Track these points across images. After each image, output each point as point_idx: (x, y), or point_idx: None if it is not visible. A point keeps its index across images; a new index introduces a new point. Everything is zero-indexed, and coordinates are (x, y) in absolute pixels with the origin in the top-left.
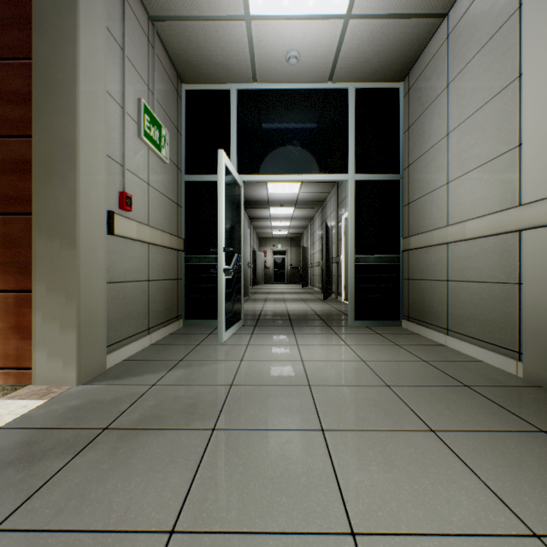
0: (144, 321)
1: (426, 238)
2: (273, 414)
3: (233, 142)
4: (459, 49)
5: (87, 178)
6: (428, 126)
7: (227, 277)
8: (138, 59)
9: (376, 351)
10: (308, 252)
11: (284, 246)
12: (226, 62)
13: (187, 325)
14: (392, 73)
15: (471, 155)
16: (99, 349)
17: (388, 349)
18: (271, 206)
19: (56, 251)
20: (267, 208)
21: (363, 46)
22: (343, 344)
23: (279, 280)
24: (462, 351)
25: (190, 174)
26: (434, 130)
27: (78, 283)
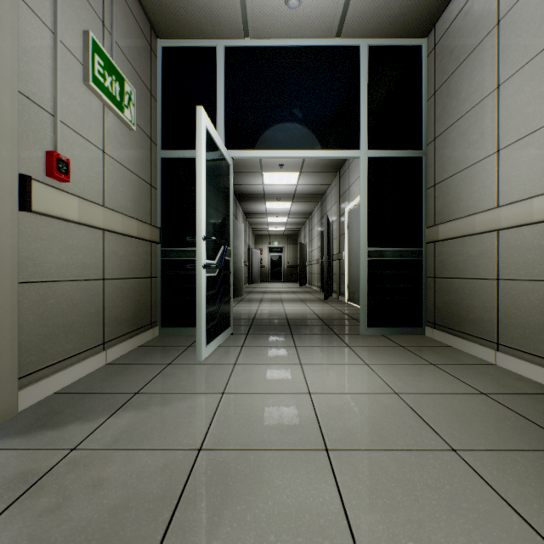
0: (96, 334)
1: (463, 224)
2: (266, 541)
3: (220, 110)
4: None
5: None
6: (466, 82)
7: (210, 274)
8: None
9: (408, 375)
10: (305, 249)
11: (280, 244)
12: (210, 6)
13: (164, 333)
14: (415, 25)
15: (541, 106)
16: None
17: (423, 371)
18: (267, 200)
19: None
20: (263, 203)
21: None
22: (360, 363)
23: (275, 279)
24: (526, 375)
25: (167, 150)
26: (475, 86)
27: None
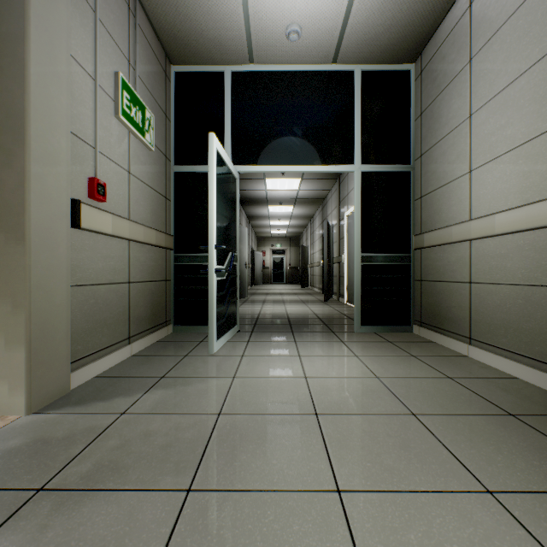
0: (124, 329)
1: (443, 234)
2: (270, 463)
3: (228, 129)
4: (485, 17)
5: (41, 157)
6: (446, 108)
7: (220, 278)
8: (115, 26)
9: (390, 364)
10: (307, 252)
11: (283, 246)
12: (220, 39)
13: (177, 331)
14: (403, 53)
15: (501, 136)
16: (59, 367)
17: (404, 361)
18: (270, 204)
19: (0, 247)
20: (266, 207)
21: (373, 19)
22: (351, 355)
23: (277, 281)
24: (490, 364)
25: (180, 165)
26: (453, 112)
27: (27, 287)
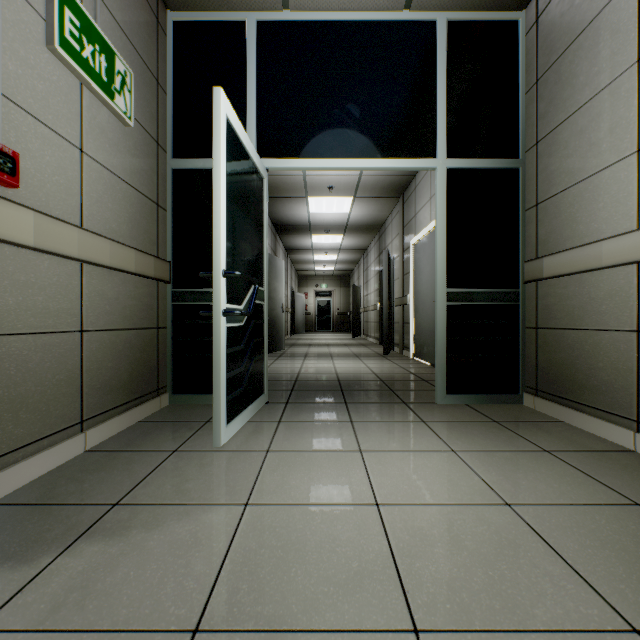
0: (69, 409)
1: (582, 255)
2: None
3: (251, 105)
4: None
5: None
6: (585, 61)
7: (233, 324)
8: None
9: (518, 471)
10: (359, 293)
11: (329, 286)
12: None
13: (176, 402)
14: None
15: None
16: None
17: (536, 463)
18: (313, 232)
19: None
20: (309, 236)
21: None
22: (445, 450)
23: (323, 328)
24: None
25: (180, 158)
26: (601, 63)
27: None
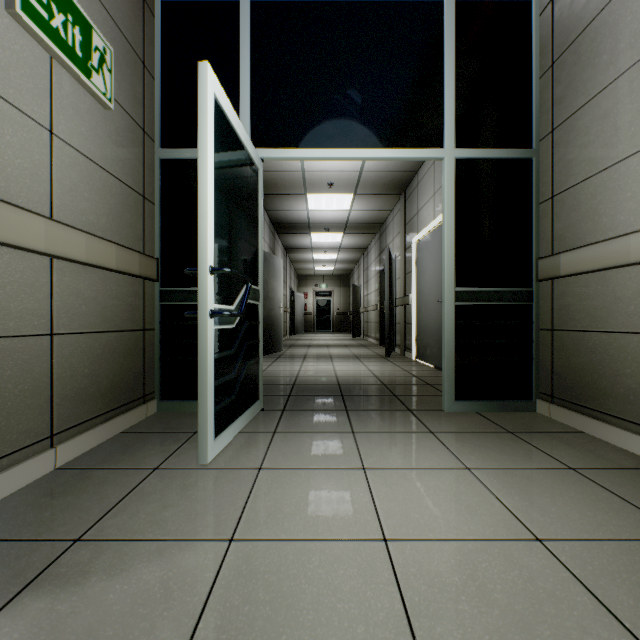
0: (35, 423)
1: (607, 251)
2: None
3: (245, 91)
4: None
5: None
6: (610, 37)
7: (223, 326)
8: None
9: (543, 494)
10: (360, 293)
11: (329, 286)
12: None
13: (164, 409)
14: None
15: None
16: None
17: (563, 483)
18: (312, 231)
19: None
20: (308, 234)
21: None
22: (458, 467)
23: (322, 328)
24: None
25: (169, 147)
26: (629, 38)
27: None
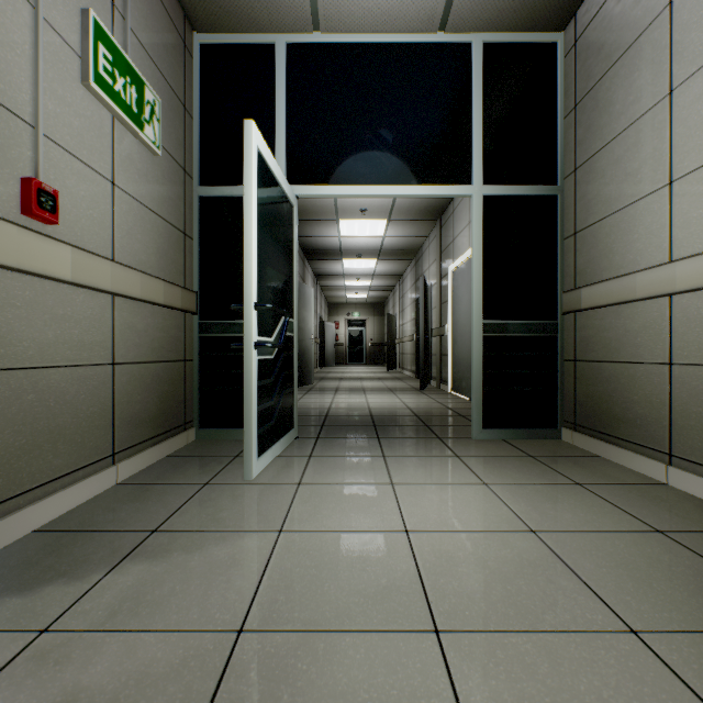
0: (102, 442)
1: (618, 287)
2: None
3: (280, 131)
4: None
5: None
6: (621, 89)
7: (264, 357)
8: None
9: (547, 502)
10: (395, 322)
11: (362, 315)
12: None
13: (203, 437)
14: (548, 13)
15: None
16: None
17: (566, 494)
18: (344, 257)
19: None
20: (340, 261)
21: None
22: (476, 483)
23: (355, 361)
24: None
25: (207, 185)
26: (636, 93)
27: None
